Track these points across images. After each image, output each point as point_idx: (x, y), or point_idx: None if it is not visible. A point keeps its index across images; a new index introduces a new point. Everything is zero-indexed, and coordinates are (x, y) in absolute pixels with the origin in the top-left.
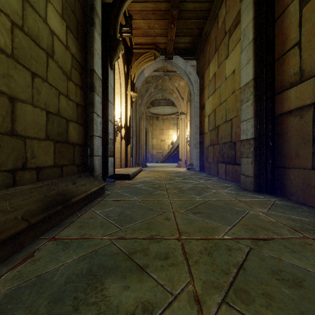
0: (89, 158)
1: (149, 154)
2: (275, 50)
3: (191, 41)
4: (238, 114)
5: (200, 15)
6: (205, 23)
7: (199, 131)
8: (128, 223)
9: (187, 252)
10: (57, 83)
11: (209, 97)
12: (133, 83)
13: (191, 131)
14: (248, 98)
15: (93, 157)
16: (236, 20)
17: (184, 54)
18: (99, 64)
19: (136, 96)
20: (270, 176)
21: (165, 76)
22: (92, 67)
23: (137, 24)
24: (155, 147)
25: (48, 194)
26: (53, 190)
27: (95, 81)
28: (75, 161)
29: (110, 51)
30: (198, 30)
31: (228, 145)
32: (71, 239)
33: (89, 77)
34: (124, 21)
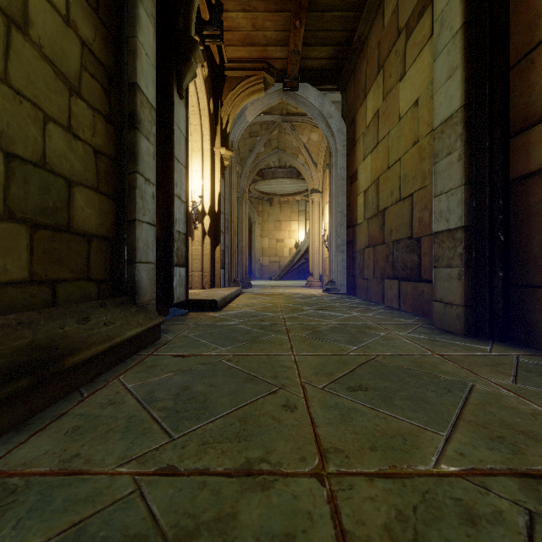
0: (126, 266)
1: (257, 264)
2: (510, 46)
3: (332, 55)
4: (427, 183)
5: (350, 3)
6: (360, 19)
7: (347, 222)
8: (195, 418)
9: (349, 533)
10: (38, 95)
11: (366, 157)
12: (225, 133)
13: (332, 222)
14: (451, 148)
15: (136, 264)
16: (420, 3)
17: (319, 81)
18: (150, 77)
19: (230, 157)
20: (500, 305)
21: (284, 123)
22: (134, 78)
23: (232, 20)
24: (267, 252)
25: (1, 348)
26: (18, 338)
27: (139, 108)
28: (92, 272)
29: (177, 62)
30: (346, 33)
31: (404, 245)
32: (29, 476)
33: (126, 98)
34: (208, 13)
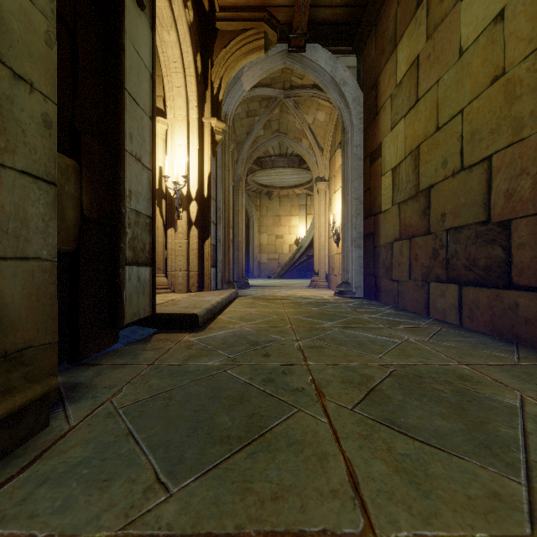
0: None
1: (255, 262)
2: None
3: (350, 1)
4: (526, 134)
5: None
6: None
7: (364, 210)
8: None
9: None
10: None
11: (396, 124)
12: (216, 101)
13: (346, 211)
14: None
15: None
16: None
17: (330, 40)
18: None
19: (223, 131)
20: None
21: (286, 100)
22: None
23: None
24: (266, 249)
25: None
26: None
27: None
28: None
29: None
30: None
31: (470, 234)
32: None
33: None
34: None
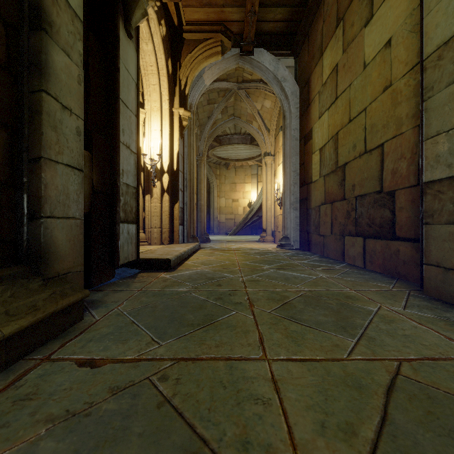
0: (26, 223)
1: (215, 221)
2: None
3: (288, 17)
4: (404, 130)
5: None
6: None
7: (300, 180)
8: None
9: None
10: None
11: (322, 114)
12: (183, 94)
13: (286, 180)
14: None
15: (42, 220)
16: None
17: (273, 46)
18: None
19: (189, 118)
20: None
21: (239, 91)
22: None
23: None
24: (224, 211)
25: None
26: None
27: (50, 5)
28: None
29: None
30: None
31: (370, 200)
32: None
33: None
34: None
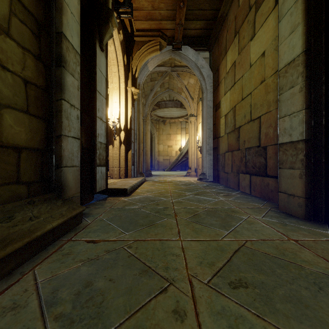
0: (54, 170)
1: (155, 161)
2: None
3: (204, 27)
4: (271, 109)
5: None
6: (222, 2)
7: (213, 135)
8: None
9: None
10: None
11: (226, 92)
12: (134, 77)
13: (203, 135)
14: (293, 82)
15: (62, 168)
16: None
17: (195, 44)
18: (75, 30)
19: (138, 93)
20: None
21: (172, 72)
22: (60, 29)
23: (138, 3)
24: (162, 153)
25: None
26: None
27: (65, 52)
28: (22, 176)
29: (99, 25)
30: (213, 12)
31: (254, 151)
32: None
33: (54, 43)
34: None
